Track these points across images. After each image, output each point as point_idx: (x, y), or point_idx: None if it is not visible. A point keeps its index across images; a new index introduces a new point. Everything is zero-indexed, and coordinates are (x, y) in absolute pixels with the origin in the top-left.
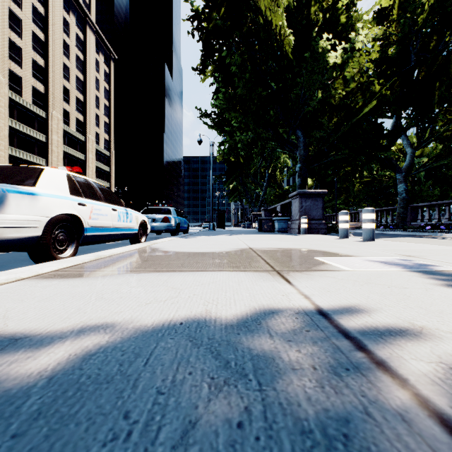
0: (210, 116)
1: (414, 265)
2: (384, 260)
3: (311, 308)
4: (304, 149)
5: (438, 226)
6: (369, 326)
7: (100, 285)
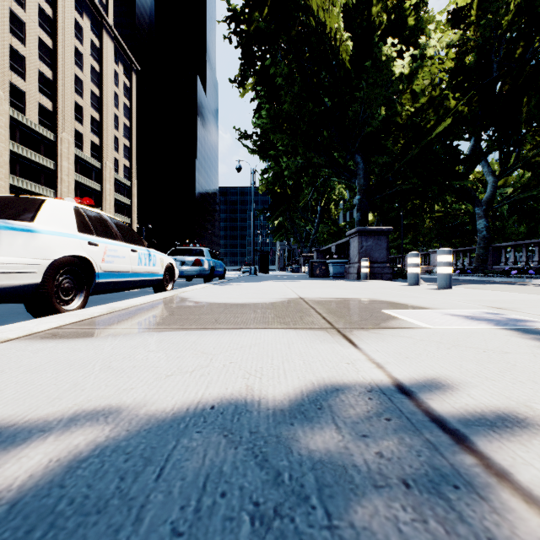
0: (251, 138)
1: (510, 320)
2: (470, 314)
3: (388, 384)
4: (365, 177)
5: (526, 270)
6: (472, 412)
7: (109, 349)
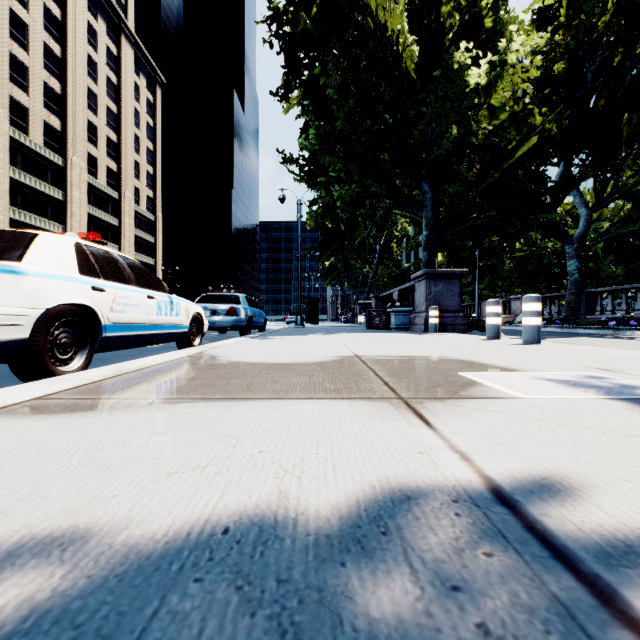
0: (298, 162)
1: (624, 387)
2: (571, 379)
3: (480, 487)
4: (433, 209)
5: (627, 321)
6: (612, 539)
7: (100, 429)
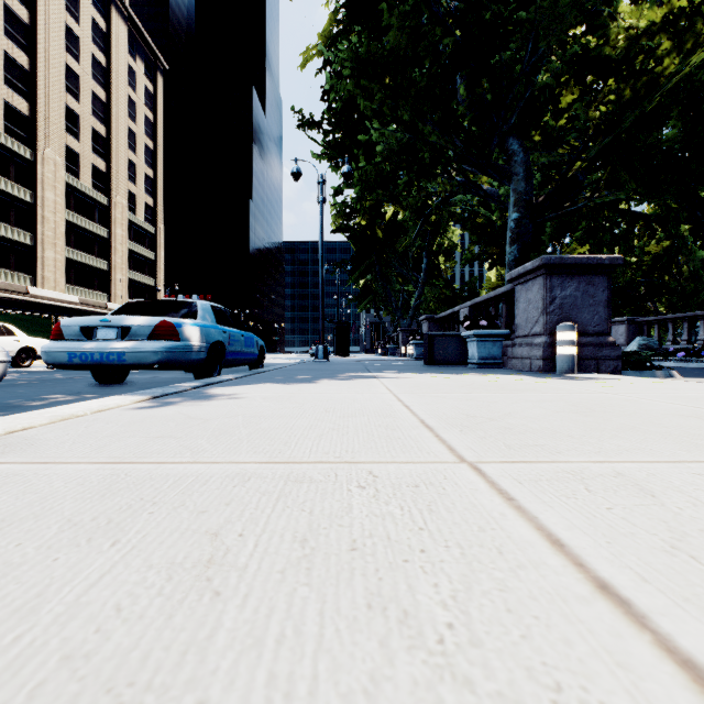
0: (320, 127)
1: None
2: None
3: None
4: (527, 178)
5: None
6: None
7: None
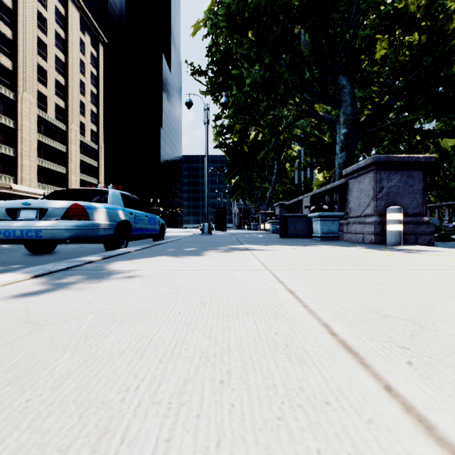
0: (205, 72)
1: None
2: None
3: None
4: (353, 104)
5: None
6: None
7: None
